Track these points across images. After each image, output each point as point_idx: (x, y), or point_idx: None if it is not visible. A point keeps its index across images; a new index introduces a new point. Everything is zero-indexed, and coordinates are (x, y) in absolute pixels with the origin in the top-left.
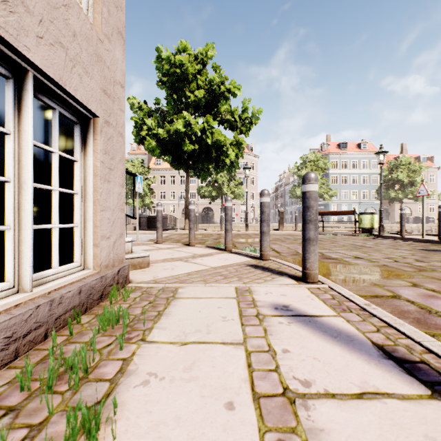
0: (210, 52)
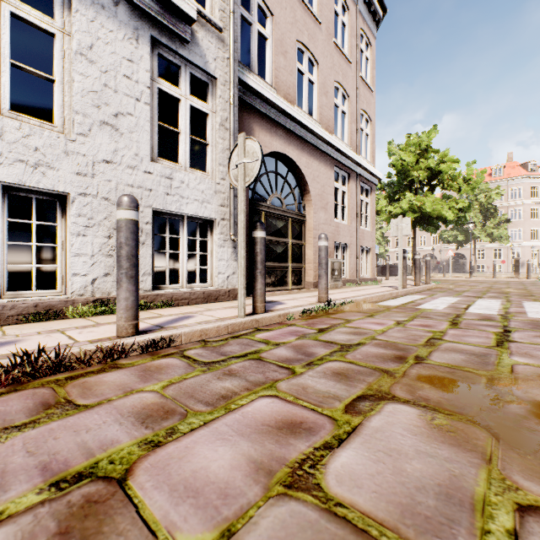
0: (432, 135)
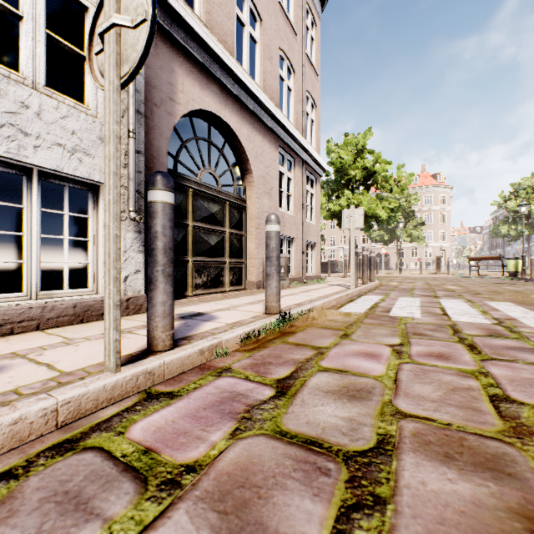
0: (367, 136)
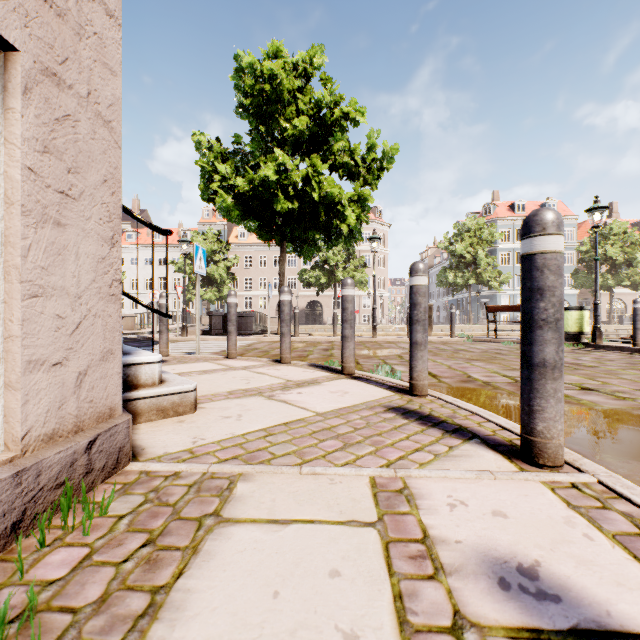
0: (317, 59)
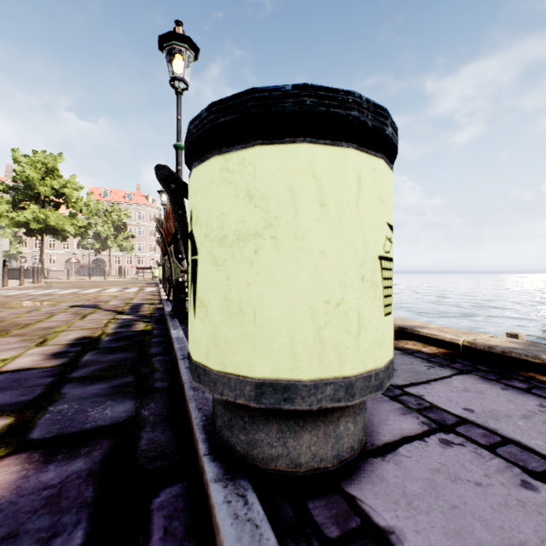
0: (59, 160)
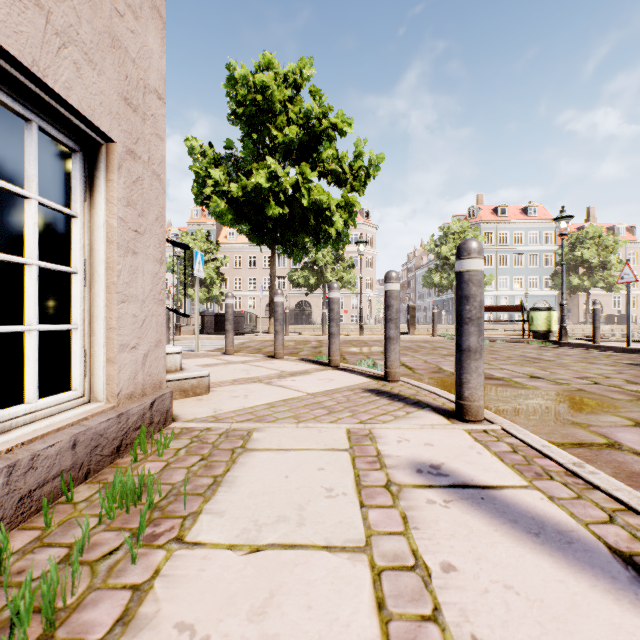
0: (307, 70)
